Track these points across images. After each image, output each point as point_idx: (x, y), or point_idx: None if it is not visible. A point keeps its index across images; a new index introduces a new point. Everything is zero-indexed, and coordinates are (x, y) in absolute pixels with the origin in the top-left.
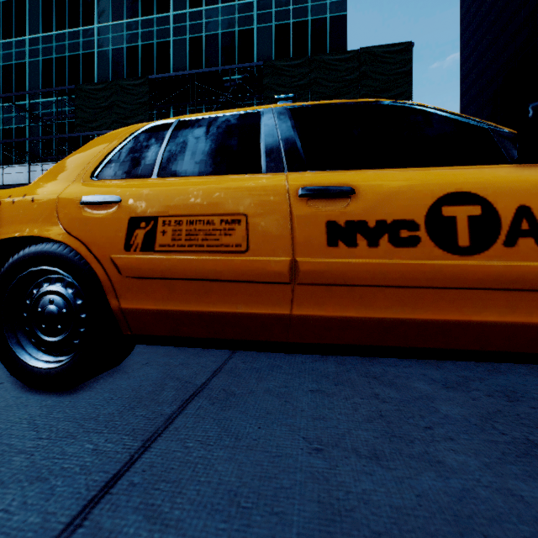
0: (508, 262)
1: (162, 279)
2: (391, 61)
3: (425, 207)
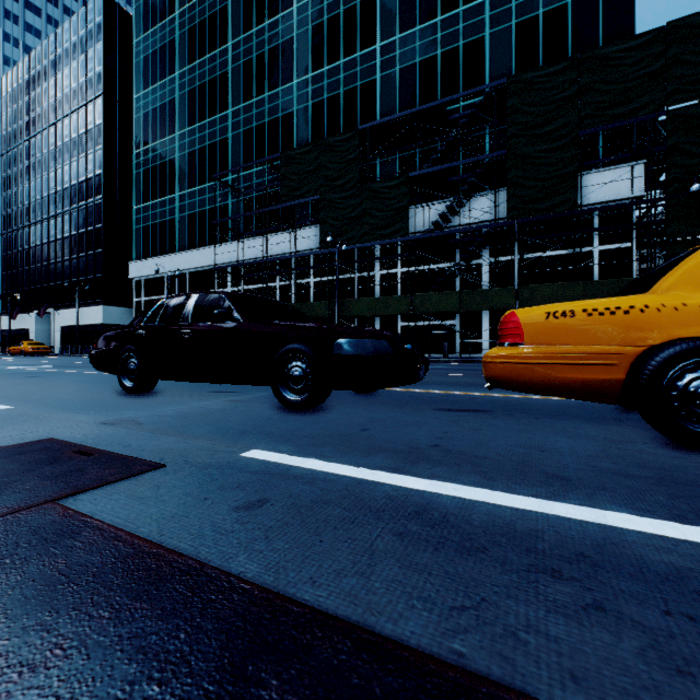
0: None
1: None
2: None
3: None
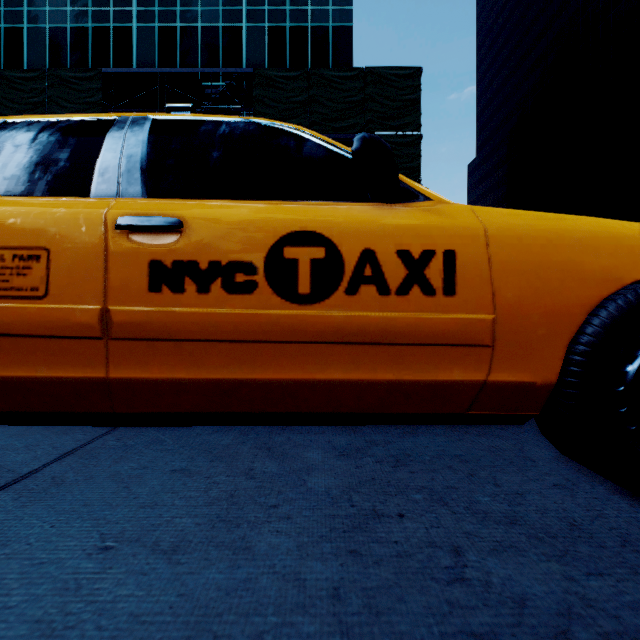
0: (348, 312)
1: None
2: (399, 86)
3: (266, 247)
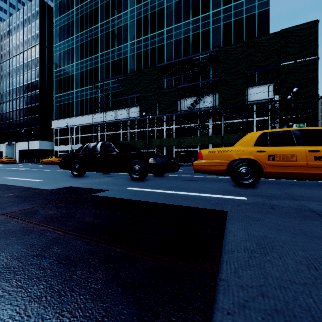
0: None
1: (276, 166)
2: (302, 34)
3: None
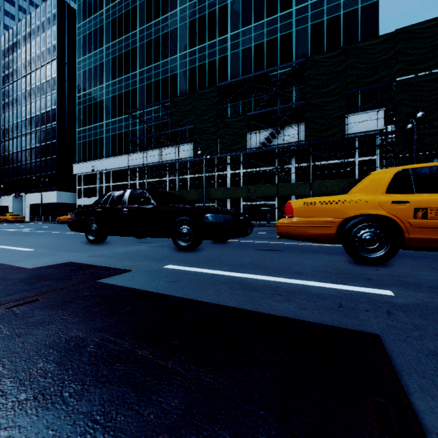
0: None
1: (430, 228)
2: (428, 35)
3: None
